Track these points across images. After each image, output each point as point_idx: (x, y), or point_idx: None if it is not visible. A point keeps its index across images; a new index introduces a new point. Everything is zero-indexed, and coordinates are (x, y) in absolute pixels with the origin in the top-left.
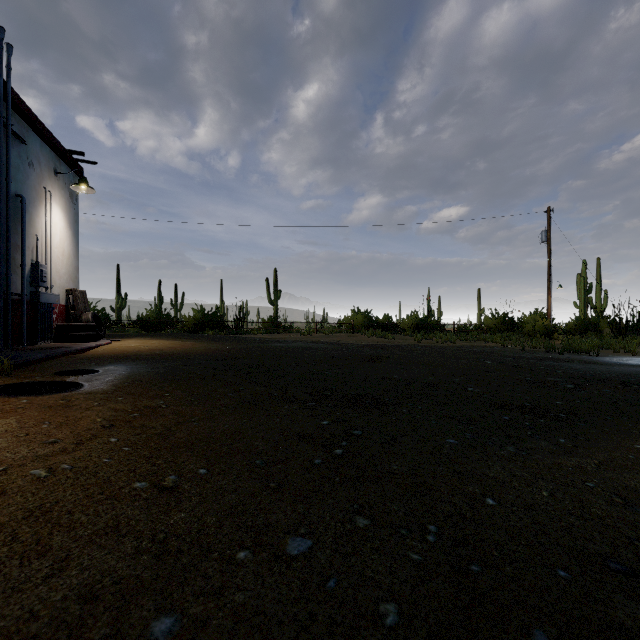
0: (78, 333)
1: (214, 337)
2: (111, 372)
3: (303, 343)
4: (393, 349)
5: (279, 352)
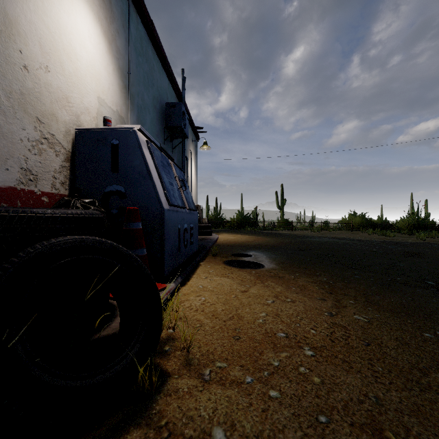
0: (205, 230)
1: (264, 233)
2: (258, 256)
3: (329, 239)
4: (413, 246)
5: (326, 246)
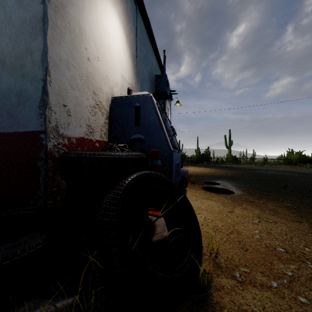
0: None
1: (220, 166)
2: (225, 184)
3: (274, 171)
4: None
5: (275, 177)
